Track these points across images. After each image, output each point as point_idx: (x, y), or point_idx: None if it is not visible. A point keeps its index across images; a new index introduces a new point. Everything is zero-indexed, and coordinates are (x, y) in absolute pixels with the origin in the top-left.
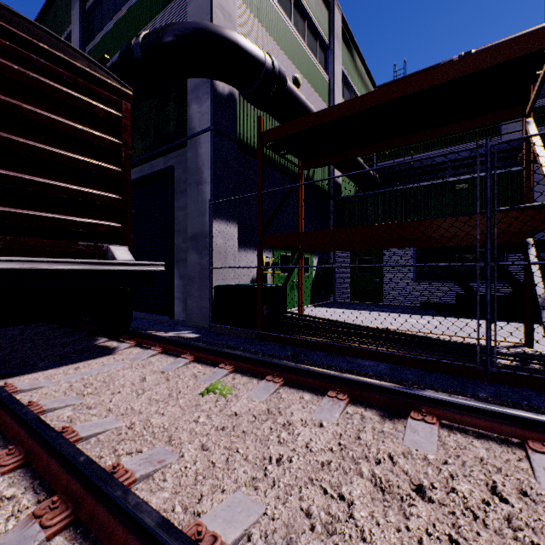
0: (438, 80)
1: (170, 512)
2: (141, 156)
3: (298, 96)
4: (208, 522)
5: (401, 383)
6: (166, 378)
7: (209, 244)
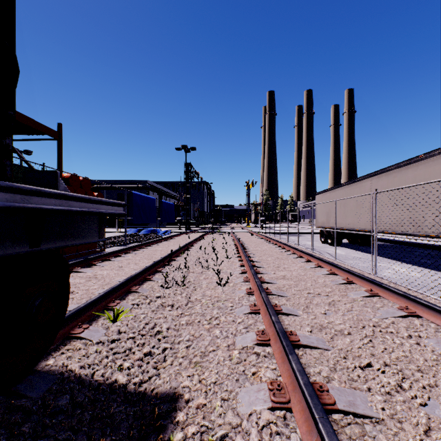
0: (28, 123)
1: None
2: None
3: None
4: None
5: None
6: None
7: None
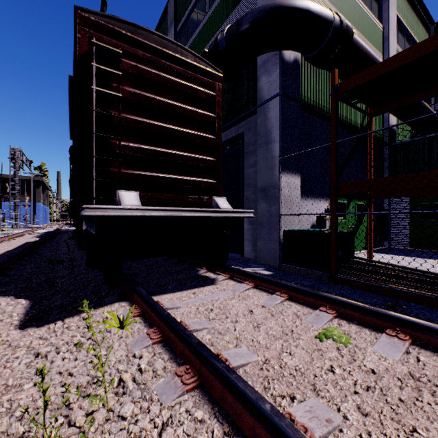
0: None
1: None
2: None
3: (362, 47)
4: None
5: None
6: (271, 314)
7: (278, 194)
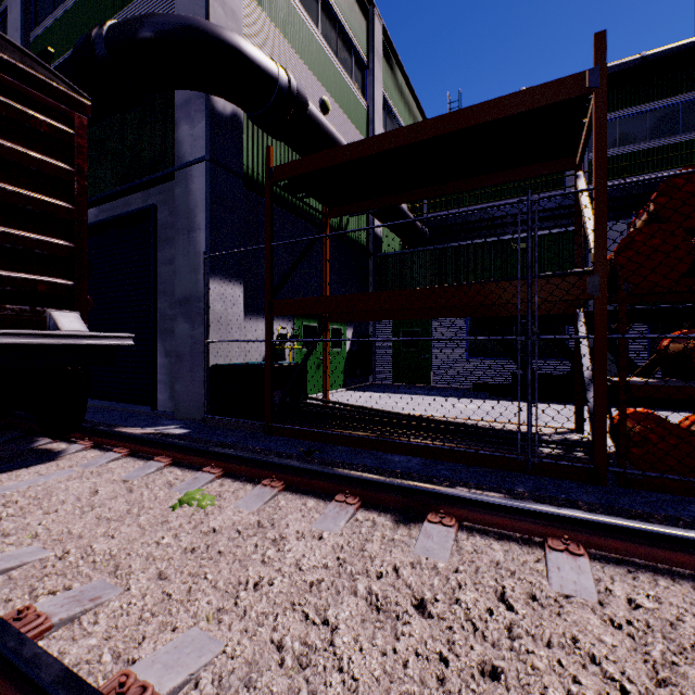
0: (476, 120)
1: (94, 663)
2: (112, 189)
3: (324, 125)
4: (141, 670)
5: (430, 481)
6: (128, 489)
7: (203, 311)
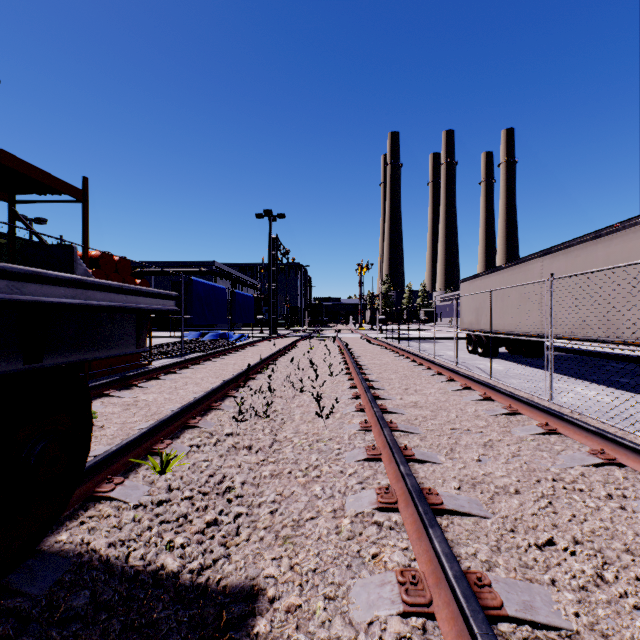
0: (37, 176)
1: None
2: None
3: None
4: None
5: None
6: None
7: None
